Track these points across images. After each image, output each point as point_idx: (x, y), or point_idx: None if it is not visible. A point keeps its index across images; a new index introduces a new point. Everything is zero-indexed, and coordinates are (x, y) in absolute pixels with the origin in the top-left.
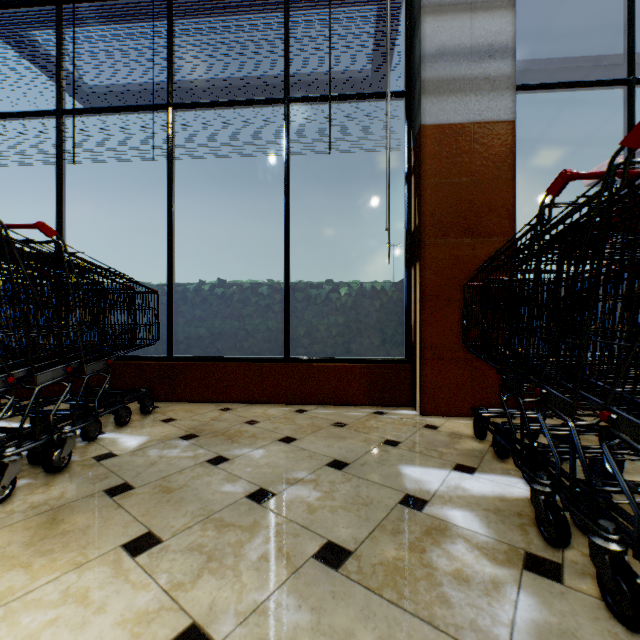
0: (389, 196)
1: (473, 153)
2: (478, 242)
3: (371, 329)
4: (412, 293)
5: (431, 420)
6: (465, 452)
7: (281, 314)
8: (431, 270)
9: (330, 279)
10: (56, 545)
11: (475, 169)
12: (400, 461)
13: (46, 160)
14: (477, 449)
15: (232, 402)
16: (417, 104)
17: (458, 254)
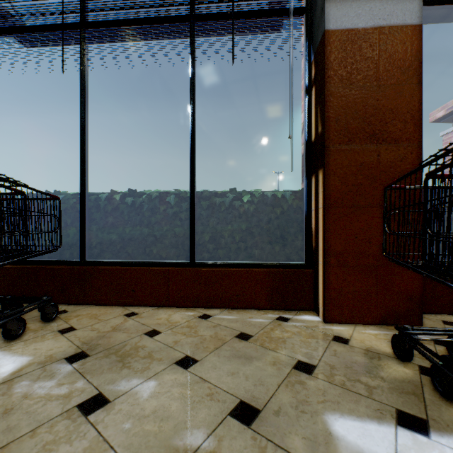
0: (292, 104)
1: (378, 58)
2: (383, 148)
3: (272, 235)
4: (312, 201)
5: (337, 329)
6: (397, 385)
7: (187, 221)
8: (335, 176)
9: (233, 188)
10: None
11: (380, 74)
12: (323, 405)
13: None
14: (408, 379)
15: (139, 305)
16: (320, 13)
17: (363, 160)
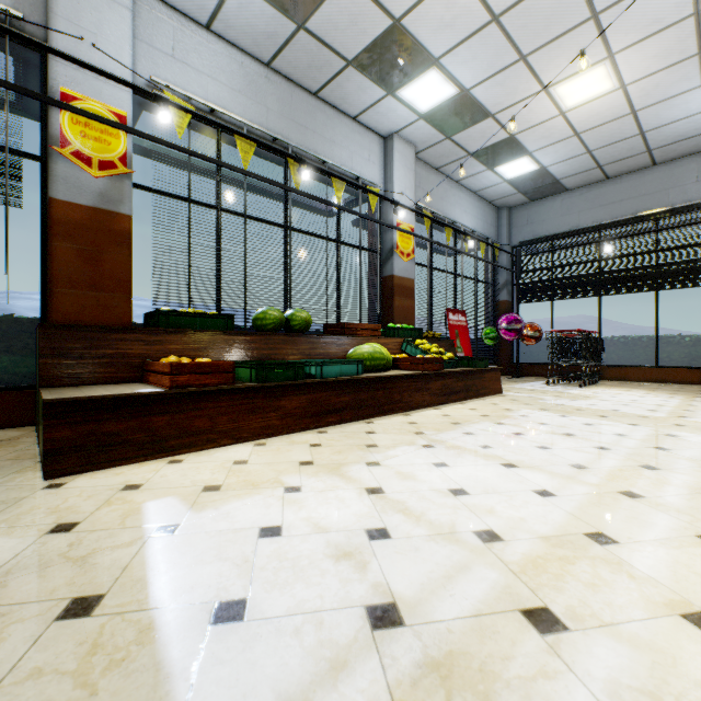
0: None
1: None
2: None
3: None
4: None
5: None
6: None
7: (653, 349)
8: None
9: (679, 334)
10: (616, 387)
11: None
12: None
13: (553, 299)
14: None
15: (630, 381)
16: None
17: None
